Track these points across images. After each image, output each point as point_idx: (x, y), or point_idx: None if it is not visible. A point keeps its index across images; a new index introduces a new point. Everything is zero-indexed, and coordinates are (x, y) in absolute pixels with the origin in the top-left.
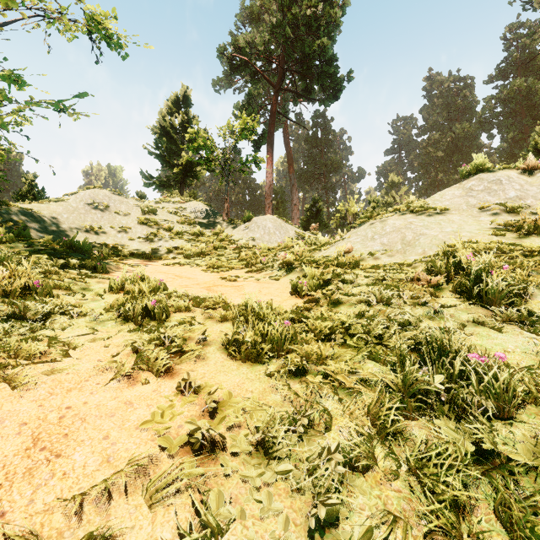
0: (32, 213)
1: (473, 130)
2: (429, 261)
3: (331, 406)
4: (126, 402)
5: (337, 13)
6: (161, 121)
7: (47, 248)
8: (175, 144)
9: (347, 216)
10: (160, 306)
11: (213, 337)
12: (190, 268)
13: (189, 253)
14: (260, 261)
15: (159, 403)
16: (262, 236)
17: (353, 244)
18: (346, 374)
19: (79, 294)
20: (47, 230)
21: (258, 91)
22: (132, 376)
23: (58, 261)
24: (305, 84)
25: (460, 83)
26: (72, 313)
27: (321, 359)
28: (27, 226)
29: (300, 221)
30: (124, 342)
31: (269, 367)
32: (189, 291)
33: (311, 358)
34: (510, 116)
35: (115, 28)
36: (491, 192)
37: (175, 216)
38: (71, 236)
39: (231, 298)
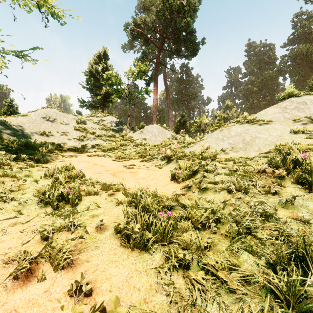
0: (5, 123)
1: (274, 75)
2: (269, 157)
3: (216, 312)
4: (11, 312)
5: (196, 3)
6: (90, 68)
7: (7, 146)
8: (98, 82)
9: (201, 125)
10: (75, 191)
11: (111, 221)
12: (104, 158)
13: (104, 148)
14: (149, 153)
15: (44, 312)
16: (151, 137)
17: (209, 143)
18: (225, 269)
19: (21, 180)
20: (15, 134)
21: (148, 51)
22: (32, 269)
23: (12, 156)
24: (177, 47)
25: (266, 47)
26: (8, 197)
27: (199, 248)
28: (1, 131)
29: (173, 128)
30: (36, 228)
31: (155, 255)
32: (100, 176)
33: (191, 247)
34: (296, 66)
35: (54, 2)
36: (300, 110)
37: (98, 125)
38: (30, 138)
39: (128, 182)
